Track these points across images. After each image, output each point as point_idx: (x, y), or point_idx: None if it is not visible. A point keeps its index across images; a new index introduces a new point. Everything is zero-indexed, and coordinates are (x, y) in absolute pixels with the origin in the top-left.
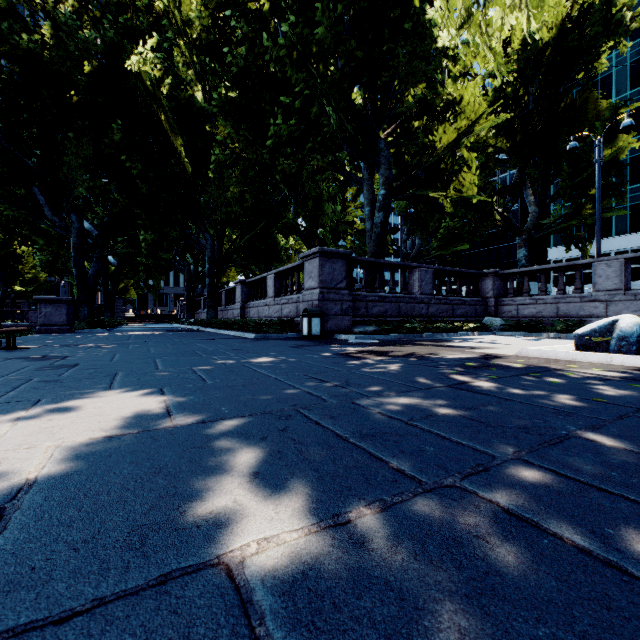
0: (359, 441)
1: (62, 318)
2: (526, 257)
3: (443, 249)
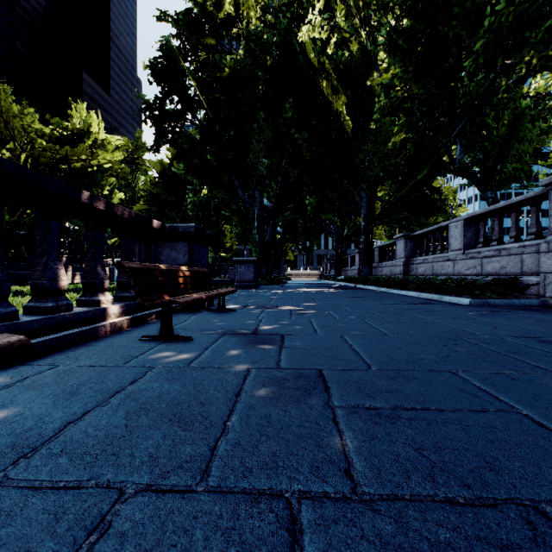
0: None
1: (250, 276)
2: None
3: None
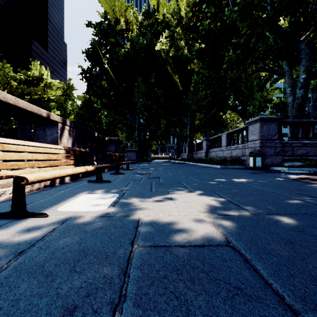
0: None
1: (134, 157)
2: None
3: None
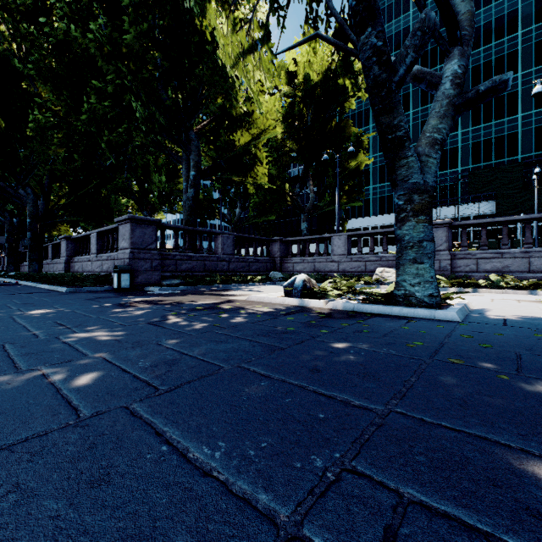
0: (18, 357)
1: None
2: (307, 229)
3: (258, 218)
